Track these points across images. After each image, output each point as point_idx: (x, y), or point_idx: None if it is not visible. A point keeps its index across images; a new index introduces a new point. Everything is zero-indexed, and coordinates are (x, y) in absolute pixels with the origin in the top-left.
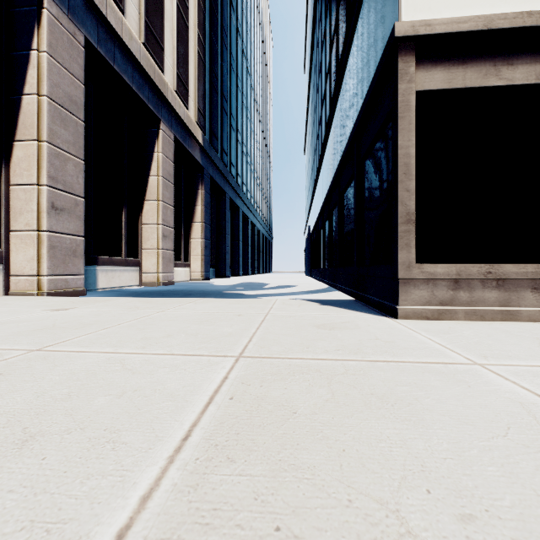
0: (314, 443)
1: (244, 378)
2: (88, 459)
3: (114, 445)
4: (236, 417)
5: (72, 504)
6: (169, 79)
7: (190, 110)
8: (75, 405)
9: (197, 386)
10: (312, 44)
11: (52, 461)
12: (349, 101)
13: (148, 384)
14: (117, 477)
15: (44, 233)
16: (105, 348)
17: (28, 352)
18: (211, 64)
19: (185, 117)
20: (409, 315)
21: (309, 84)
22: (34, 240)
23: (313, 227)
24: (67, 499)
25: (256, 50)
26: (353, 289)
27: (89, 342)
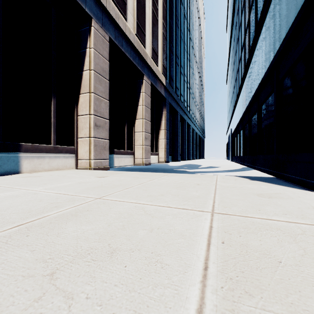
0: None
1: (224, 228)
2: (150, 272)
3: (161, 265)
4: (234, 258)
5: (153, 304)
6: (148, 51)
7: (158, 66)
8: (129, 233)
9: (195, 230)
10: (233, 12)
11: (130, 269)
12: (268, 41)
13: (163, 225)
14: (173, 290)
15: (92, 138)
16: (131, 200)
17: (95, 199)
18: (170, 38)
19: (156, 71)
20: None
21: (230, 39)
22: (88, 142)
23: (234, 129)
24: (149, 300)
25: (195, 25)
26: (273, 170)
27: (121, 196)
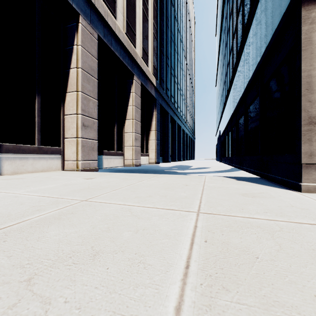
0: (285, 285)
1: (208, 227)
2: (132, 273)
3: (144, 265)
4: (215, 255)
5: (133, 304)
6: (138, 51)
7: (149, 67)
8: (113, 235)
9: (180, 230)
10: (222, 16)
11: (113, 271)
12: (254, 47)
13: (149, 226)
14: (154, 289)
15: (79, 139)
16: (118, 202)
17: (81, 201)
18: (160, 39)
19: (146, 71)
20: (311, 190)
21: (219, 42)
22: (75, 142)
23: (223, 131)
24: (129, 300)
25: (186, 27)
26: (258, 170)
27: (108, 198)
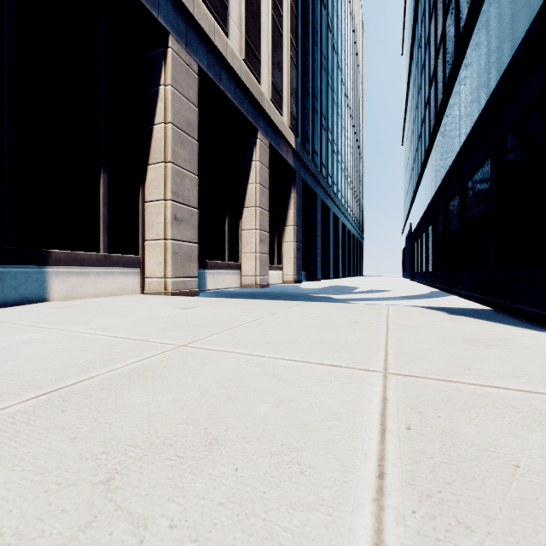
0: None
1: (408, 402)
2: (280, 480)
3: (300, 468)
4: (431, 457)
5: (291, 541)
6: (265, 89)
7: (283, 116)
8: (239, 409)
9: (356, 405)
10: (415, 18)
11: (246, 475)
12: (480, 68)
13: (299, 394)
14: (325, 515)
15: (169, 241)
16: (239, 349)
17: (177, 347)
18: (303, 67)
19: (279, 124)
20: None
21: (409, 65)
22: (161, 247)
23: (417, 224)
24: (283, 533)
25: (347, 42)
26: (488, 297)
27: (222, 342)
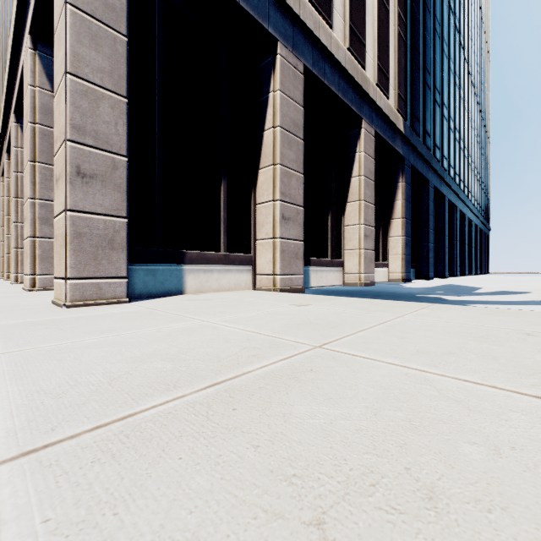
0: None
1: None
2: None
3: None
4: None
5: None
6: (369, 74)
7: (390, 99)
8: (438, 447)
9: None
10: None
11: None
12: None
13: (520, 439)
14: None
15: (277, 240)
16: (386, 358)
17: (313, 347)
18: (412, 40)
19: (385, 108)
20: None
21: None
22: (271, 246)
23: None
24: None
25: None
26: None
27: (360, 346)
